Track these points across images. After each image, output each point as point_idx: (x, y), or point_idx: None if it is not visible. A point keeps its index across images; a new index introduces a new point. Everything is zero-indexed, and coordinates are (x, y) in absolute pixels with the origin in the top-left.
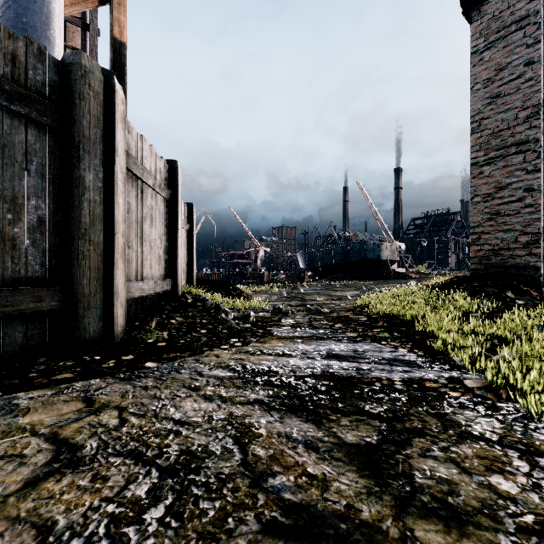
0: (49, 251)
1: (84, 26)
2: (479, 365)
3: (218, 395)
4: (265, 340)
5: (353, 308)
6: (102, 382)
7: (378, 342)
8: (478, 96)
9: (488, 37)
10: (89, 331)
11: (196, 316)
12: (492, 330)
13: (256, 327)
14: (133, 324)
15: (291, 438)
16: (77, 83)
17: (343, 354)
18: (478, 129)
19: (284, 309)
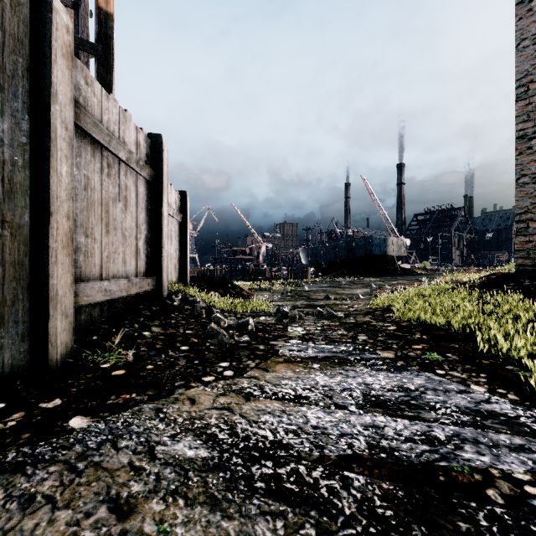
0: None
1: (75, 7)
2: None
3: None
4: (267, 365)
5: (371, 311)
6: None
7: (431, 370)
8: (525, 55)
9: None
10: (2, 357)
11: (180, 324)
12: None
13: (255, 341)
14: (88, 339)
15: None
16: None
17: (391, 399)
18: (526, 95)
19: (290, 313)
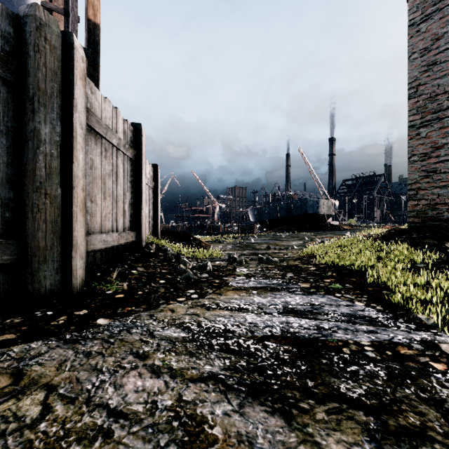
0: (2, 204)
1: (66, 14)
2: (448, 324)
3: (168, 366)
4: (221, 291)
5: (300, 258)
6: (43, 345)
7: (332, 294)
8: (415, 64)
9: (425, 10)
10: (45, 284)
11: (157, 266)
12: (448, 283)
13: (212, 277)
14: (94, 275)
15: (255, 446)
16: (32, 35)
17: (301, 309)
18: (416, 95)
19: (238, 259)
